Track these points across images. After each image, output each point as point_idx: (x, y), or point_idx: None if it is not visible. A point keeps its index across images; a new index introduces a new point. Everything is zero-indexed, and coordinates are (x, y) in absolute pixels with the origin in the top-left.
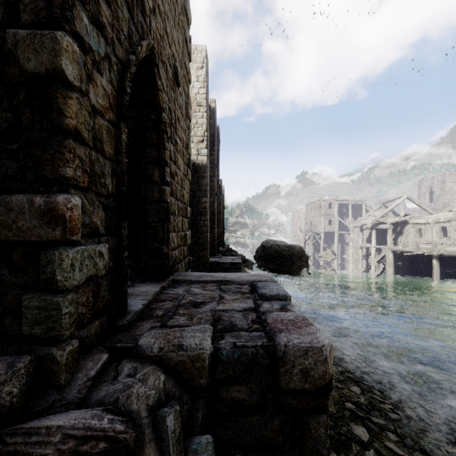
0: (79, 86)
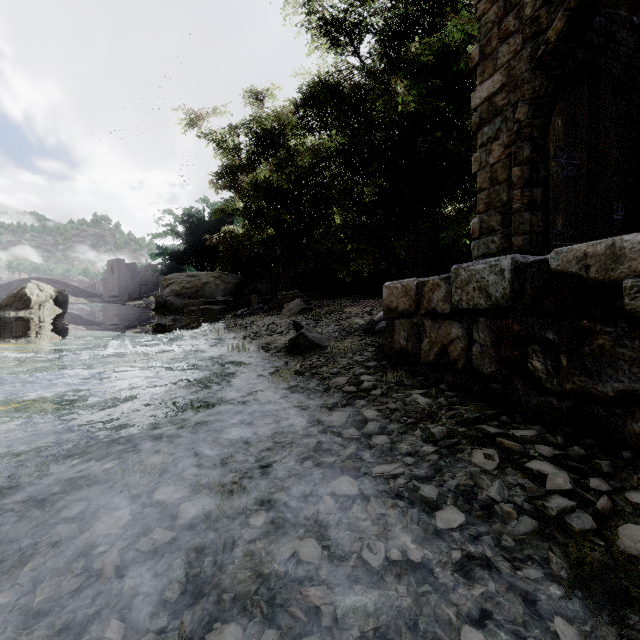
0: (477, 169)
